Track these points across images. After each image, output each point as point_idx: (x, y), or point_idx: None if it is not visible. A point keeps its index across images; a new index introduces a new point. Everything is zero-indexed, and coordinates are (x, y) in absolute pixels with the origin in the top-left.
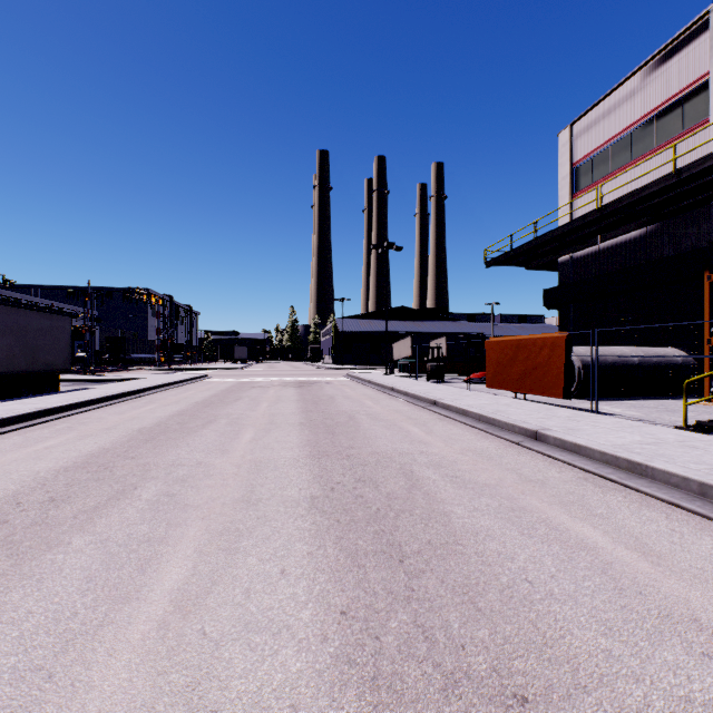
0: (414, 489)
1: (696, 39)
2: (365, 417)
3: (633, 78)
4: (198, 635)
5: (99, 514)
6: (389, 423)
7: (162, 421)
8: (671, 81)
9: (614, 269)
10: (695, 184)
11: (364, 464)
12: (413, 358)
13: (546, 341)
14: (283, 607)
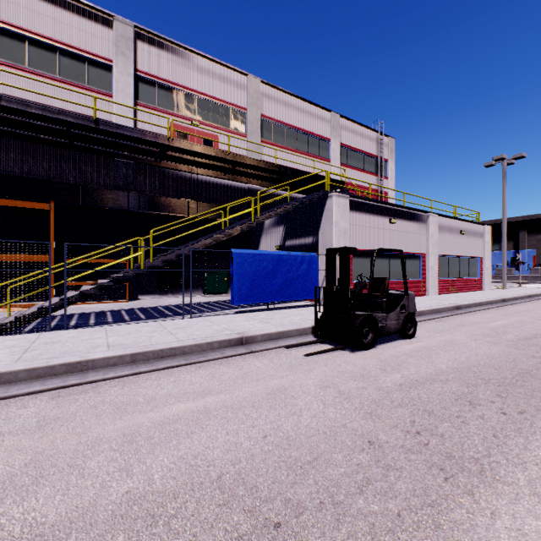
0: None
1: None
2: None
3: None
4: None
5: None
6: None
7: None
8: None
9: None
10: None
11: None
12: None
13: None
14: None
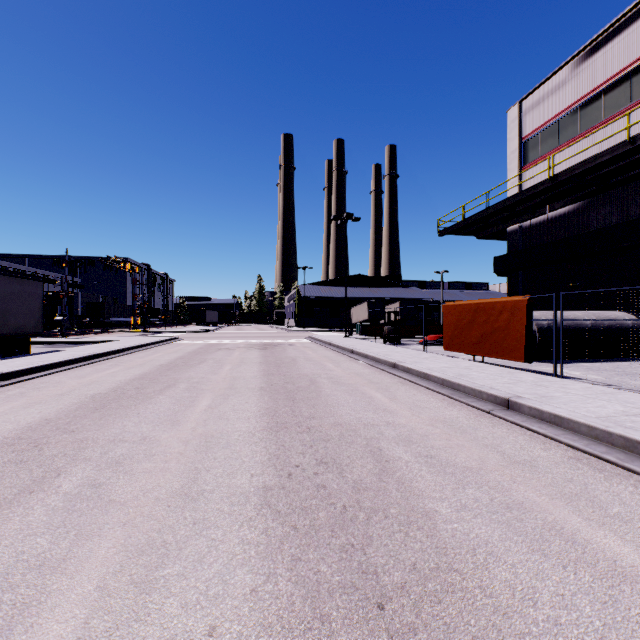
0: (386, 475)
1: None
2: (327, 381)
3: (581, 55)
4: None
5: None
6: (351, 388)
7: (119, 386)
8: (619, 56)
9: (562, 237)
10: None
11: (326, 438)
12: (370, 321)
13: (506, 305)
14: None
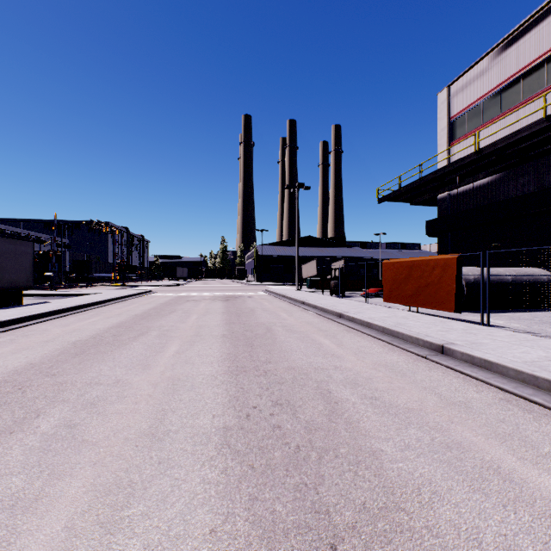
0: (335, 416)
1: None
2: (281, 328)
3: (502, 45)
4: None
5: None
6: (302, 335)
7: (98, 333)
8: (535, 46)
9: (485, 203)
10: None
11: (281, 381)
12: (318, 276)
13: (438, 262)
14: None
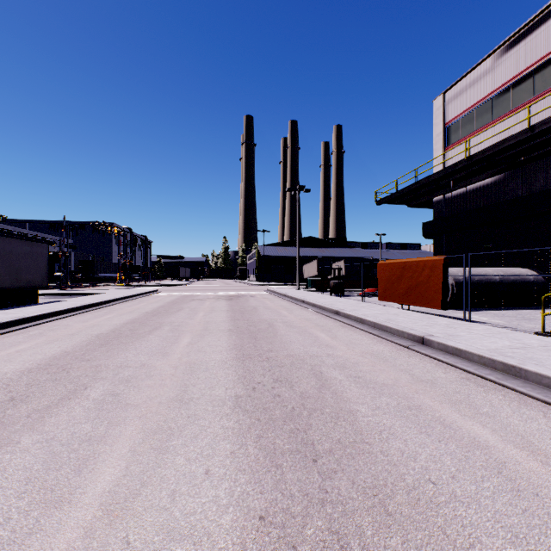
0: (324, 389)
1: (545, 23)
2: (282, 324)
3: (493, 55)
4: (122, 545)
5: (50, 413)
6: (301, 330)
7: (116, 328)
8: (524, 57)
9: (478, 206)
10: (545, 138)
11: (281, 365)
12: (319, 276)
13: (427, 263)
14: (205, 512)
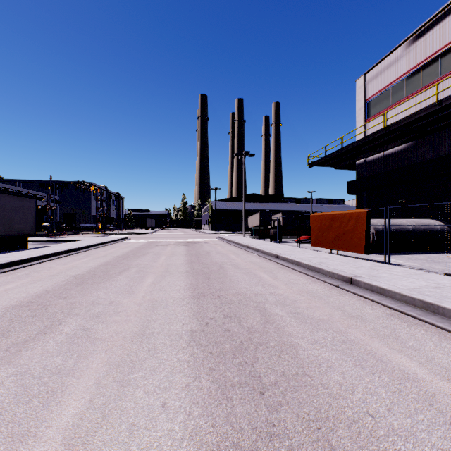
0: (268, 324)
1: (449, 15)
2: (231, 266)
3: (406, 42)
4: None
5: (27, 346)
6: (247, 271)
7: (91, 270)
8: (432, 44)
9: (393, 168)
10: (450, 110)
11: (230, 302)
12: (261, 226)
13: (352, 215)
14: (161, 446)
